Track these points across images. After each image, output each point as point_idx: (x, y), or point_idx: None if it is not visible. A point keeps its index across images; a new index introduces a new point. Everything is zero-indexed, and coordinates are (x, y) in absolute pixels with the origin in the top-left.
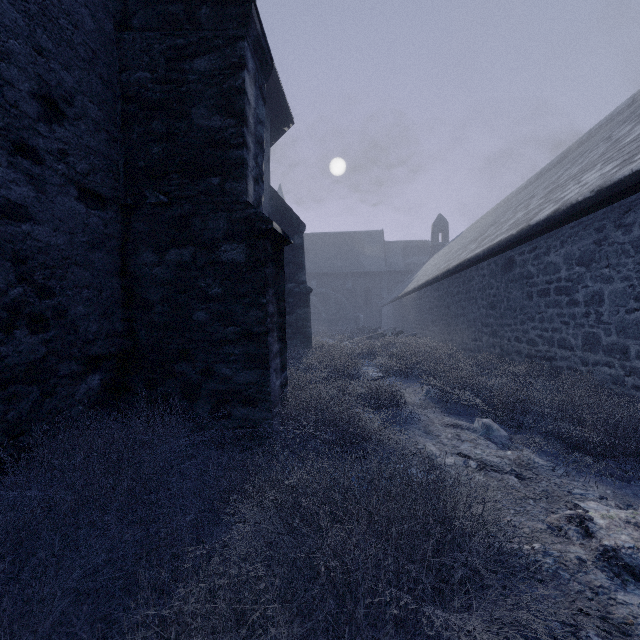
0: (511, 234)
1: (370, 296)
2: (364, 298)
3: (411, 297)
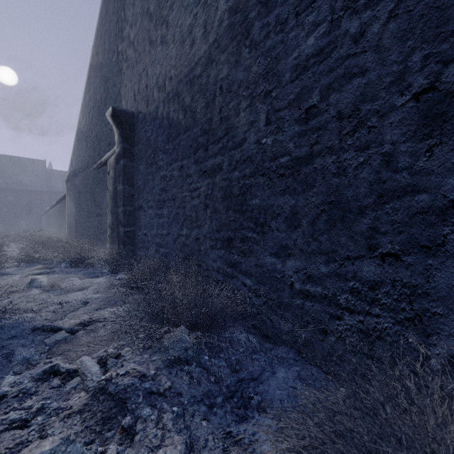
0: (62, 195)
1: (33, 207)
2: (27, 209)
3: (51, 211)
